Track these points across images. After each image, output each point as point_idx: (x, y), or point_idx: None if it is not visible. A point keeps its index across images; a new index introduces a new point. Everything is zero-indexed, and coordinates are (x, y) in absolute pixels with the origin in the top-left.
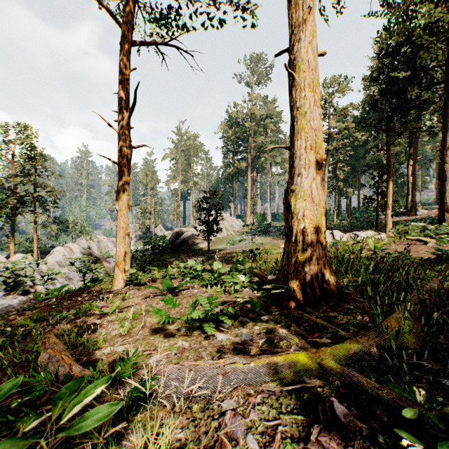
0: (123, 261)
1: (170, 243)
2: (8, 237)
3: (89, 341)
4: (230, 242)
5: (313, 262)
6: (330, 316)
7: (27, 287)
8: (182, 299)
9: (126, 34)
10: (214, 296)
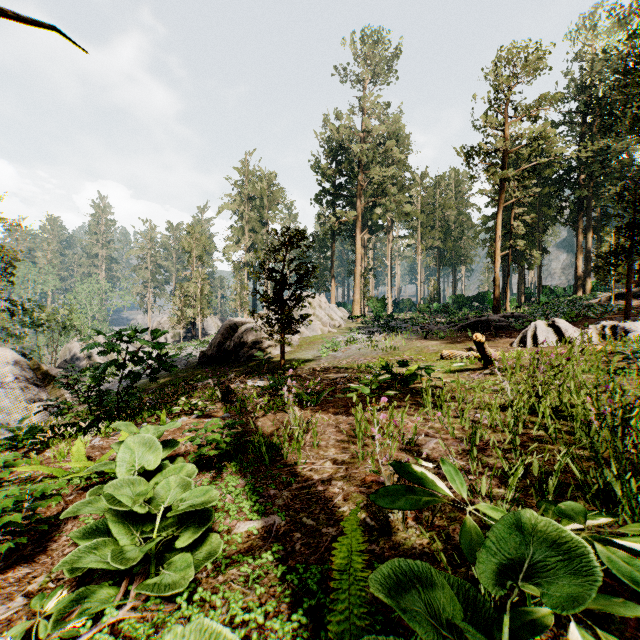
0: None
1: (214, 348)
2: None
3: None
4: (328, 345)
5: None
6: None
7: None
8: None
9: None
10: None
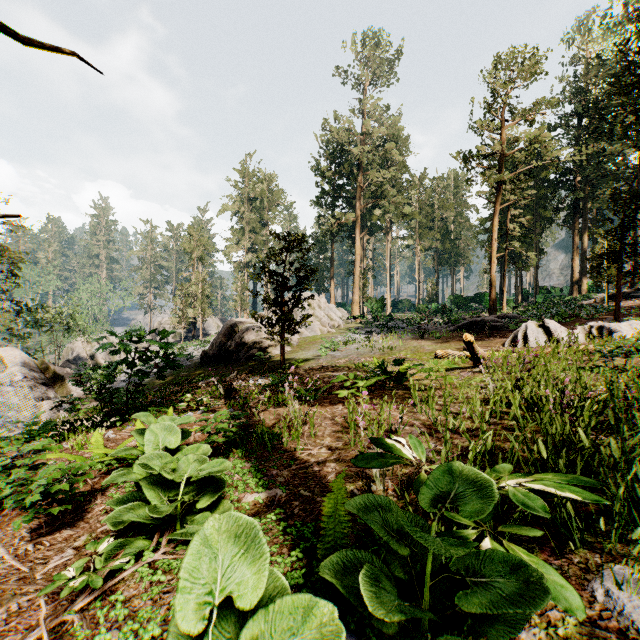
0: None
1: (216, 347)
2: None
3: None
4: (327, 345)
5: None
6: None
7: None
8: None
9: None
10: None
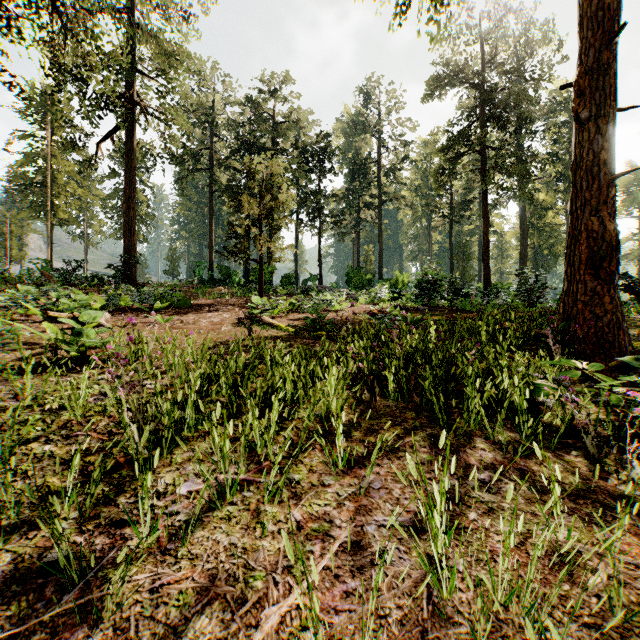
0: None
1: None
2: None
3: None
4: None
5: None
6: None
7: None
8: None
9: None
10: None
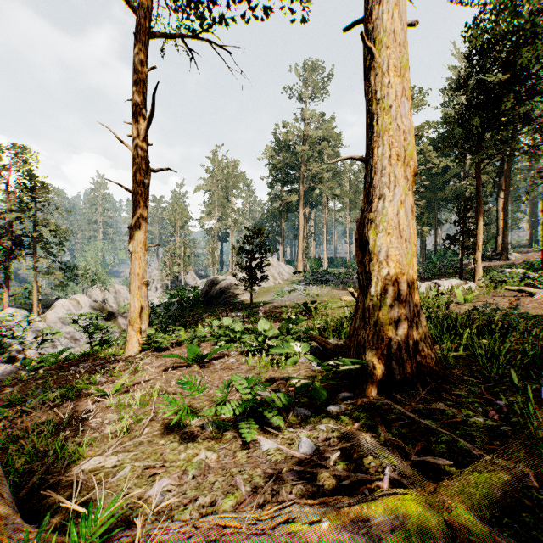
0: (139, 318)
1: (203, 295)
2: (1, 287)
3: (64, 448)
4: (278, 293)
5: (402, 324)
6: (434, 409)
7: (14, 353)
8: (213, 372)
9: (143, 22)
10: (257, 369)
